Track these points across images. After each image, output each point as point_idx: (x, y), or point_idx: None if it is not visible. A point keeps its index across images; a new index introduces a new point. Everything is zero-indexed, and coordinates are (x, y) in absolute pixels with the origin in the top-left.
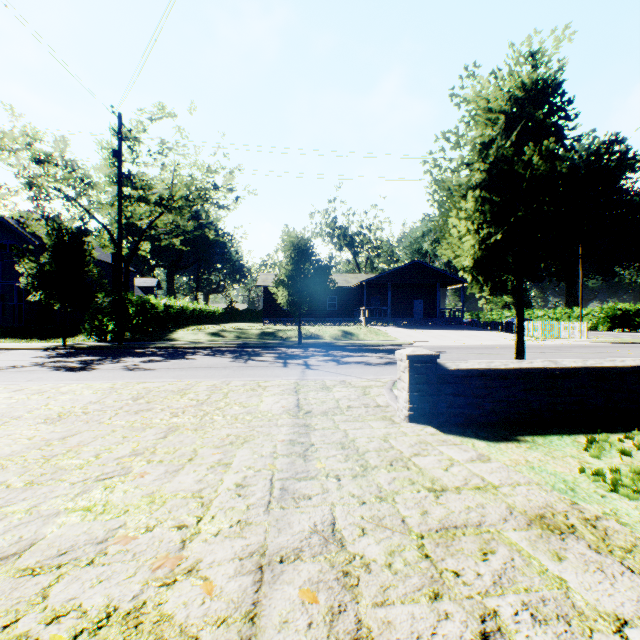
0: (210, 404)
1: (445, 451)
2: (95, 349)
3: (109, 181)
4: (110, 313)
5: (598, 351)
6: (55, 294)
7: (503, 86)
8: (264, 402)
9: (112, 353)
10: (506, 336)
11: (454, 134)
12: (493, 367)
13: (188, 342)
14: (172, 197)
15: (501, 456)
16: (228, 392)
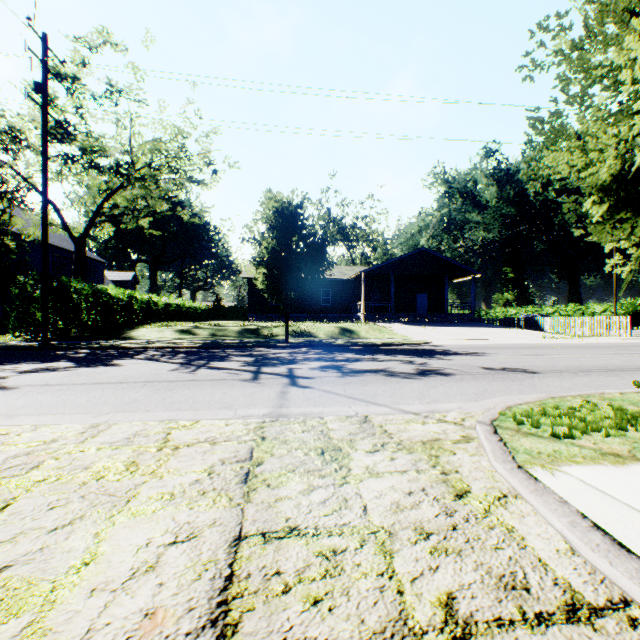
0: None
1: None
2: (4, 350)
3: None
4: None
5: None
6: None
7: None
8: (90, 571)
9: (12, 356)
10: (533, 333)
11: None
12: None
13: (144, 341)
14: (132, 164)
15: None
16: (31, 486)
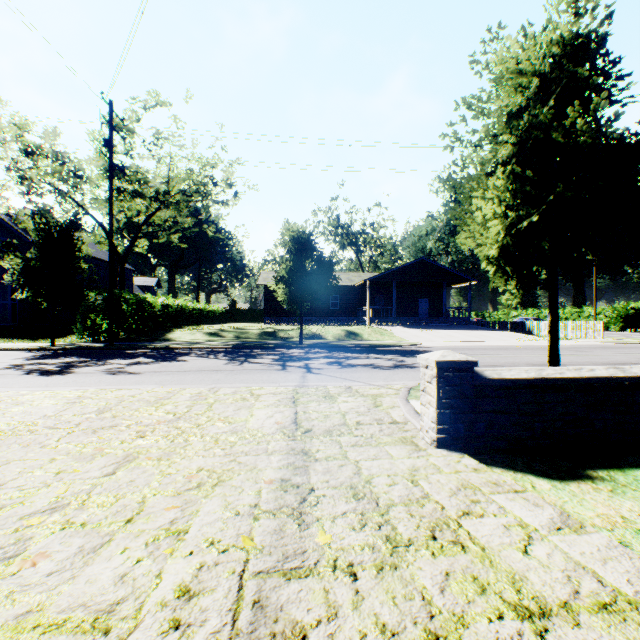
0: (188, 419)
1: (507, 506)
2: (84, 350)
3: (102, 174)
4: (103, 312)
5: (622, 352)
6: (42, 291)
7: (535, 45)
8: (254, 416)
9: (100, 354)
10: (517, 336)
11: (479, 101)
12: (545, 376)
13: (184, 342)
14: (169, 192)
15: (582, 508)
16: (213, 403)
